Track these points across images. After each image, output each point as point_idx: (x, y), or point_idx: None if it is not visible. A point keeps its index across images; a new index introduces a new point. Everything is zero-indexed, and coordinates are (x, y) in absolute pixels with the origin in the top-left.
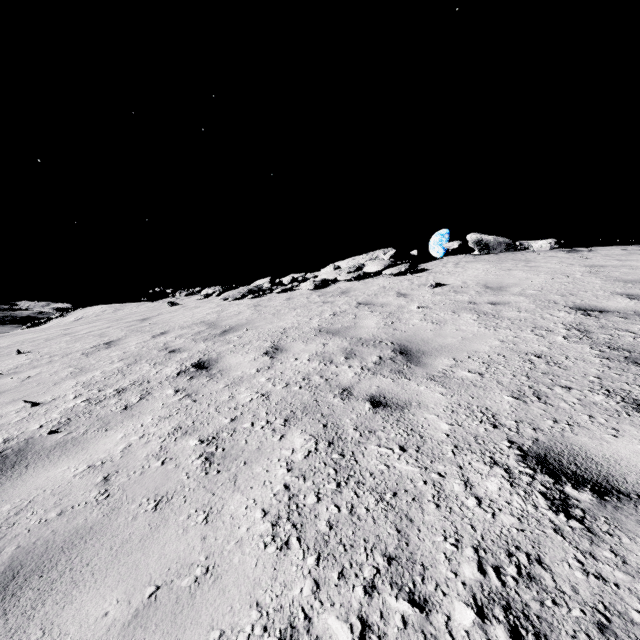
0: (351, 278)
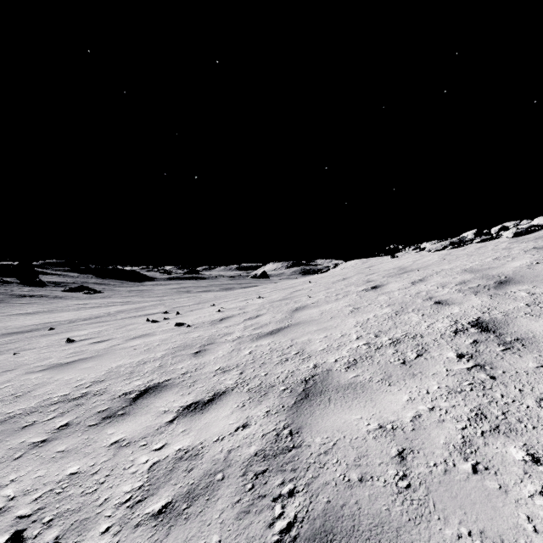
0: None
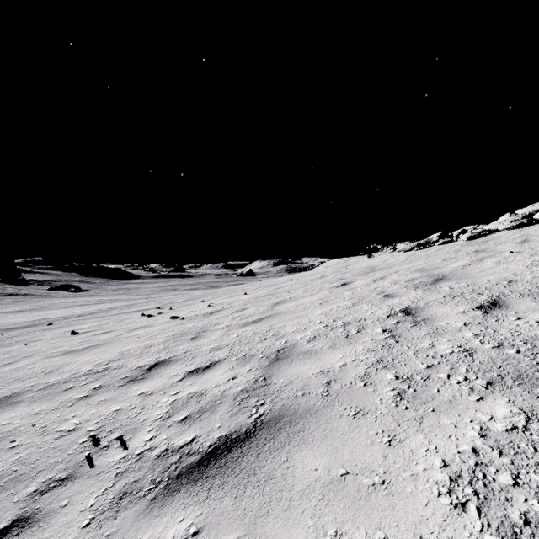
0: (510, 227)
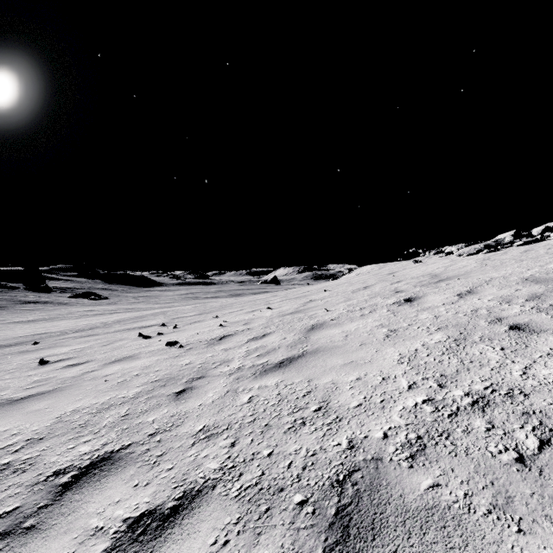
0: None
